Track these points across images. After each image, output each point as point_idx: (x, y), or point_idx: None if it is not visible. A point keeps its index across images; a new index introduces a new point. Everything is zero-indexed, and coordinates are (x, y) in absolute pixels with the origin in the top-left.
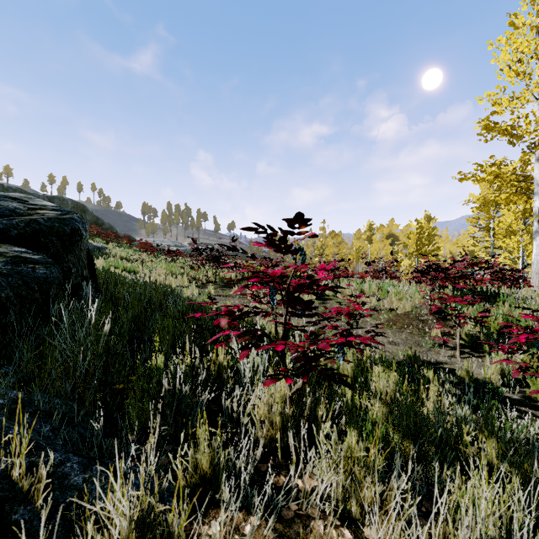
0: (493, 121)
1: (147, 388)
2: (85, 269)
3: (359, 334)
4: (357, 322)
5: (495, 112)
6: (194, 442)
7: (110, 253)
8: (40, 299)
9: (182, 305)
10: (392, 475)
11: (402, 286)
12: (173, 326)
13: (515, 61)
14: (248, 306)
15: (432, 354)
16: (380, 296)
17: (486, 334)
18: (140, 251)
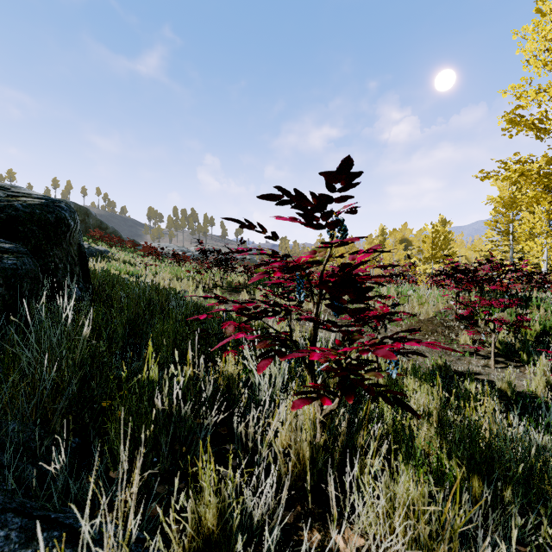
0: (520, 114)
1: (136, 408)
2: (75, 267)
3: (414, 339)
4: (386, 327)
5: (520, 106)
6: (197, 480)
7: (113, 256)
8: (7, 295)
9: (186, 308)
10: (485, 544)
11: (423, 290)
12: (174, 330)
13: (543, 50)
14: (265, 303)
15: (463, 364)
16: (399, 301)
17: (523, 342)
18: (144, 255)
